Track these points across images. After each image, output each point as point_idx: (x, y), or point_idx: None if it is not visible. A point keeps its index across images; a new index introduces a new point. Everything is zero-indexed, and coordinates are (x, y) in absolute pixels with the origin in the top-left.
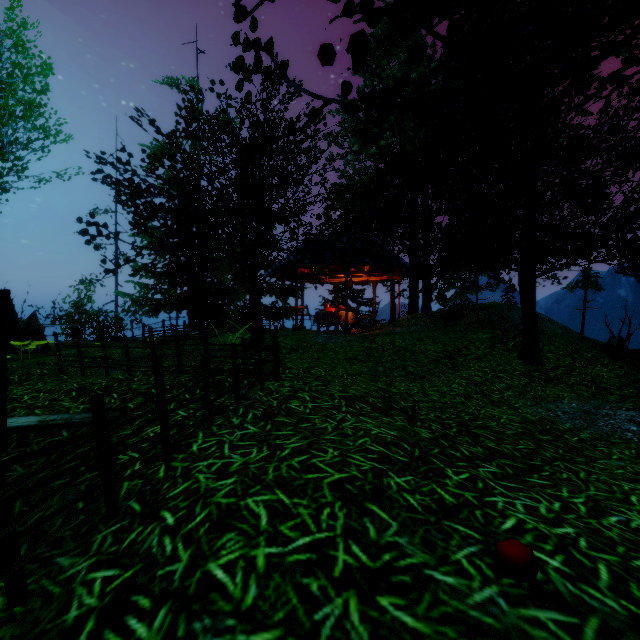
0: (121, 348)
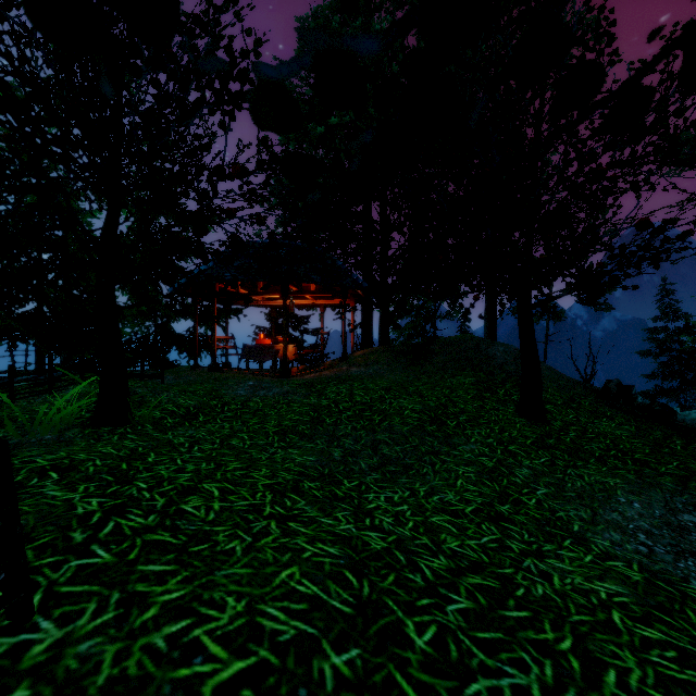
0: None
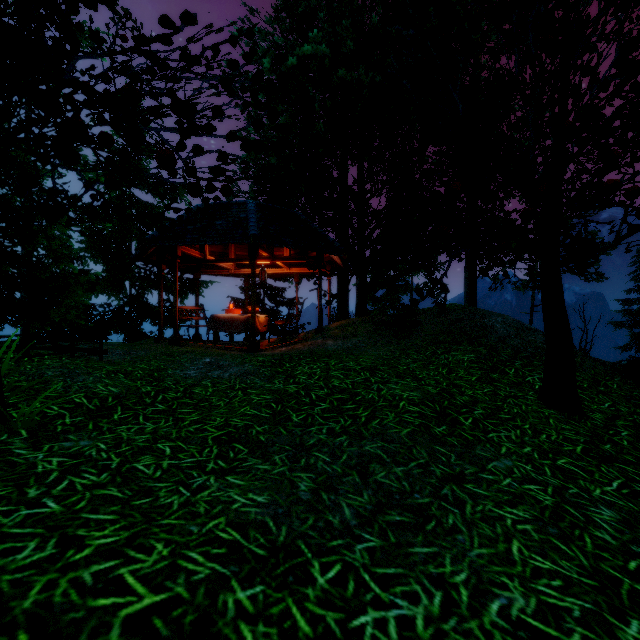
0: None
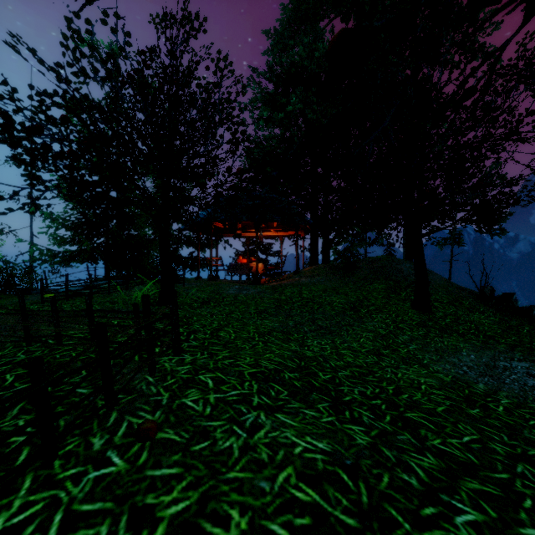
0: None
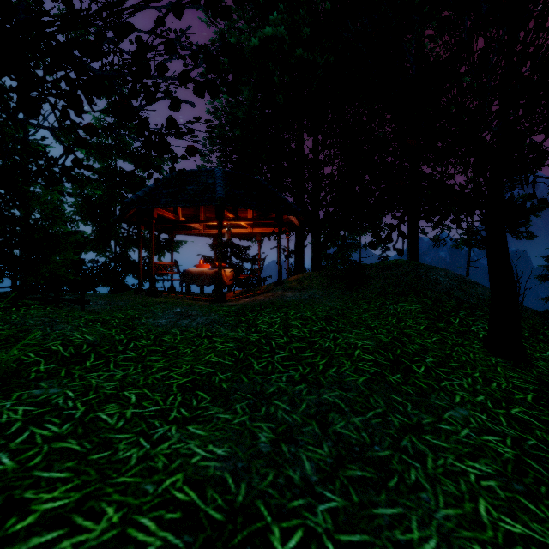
0: None
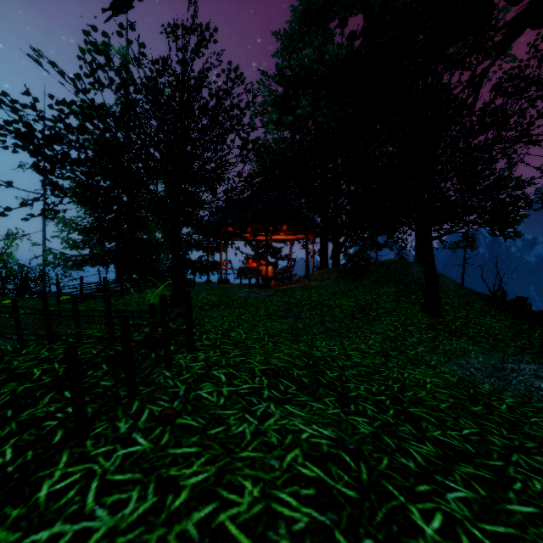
0: (9, 314)
